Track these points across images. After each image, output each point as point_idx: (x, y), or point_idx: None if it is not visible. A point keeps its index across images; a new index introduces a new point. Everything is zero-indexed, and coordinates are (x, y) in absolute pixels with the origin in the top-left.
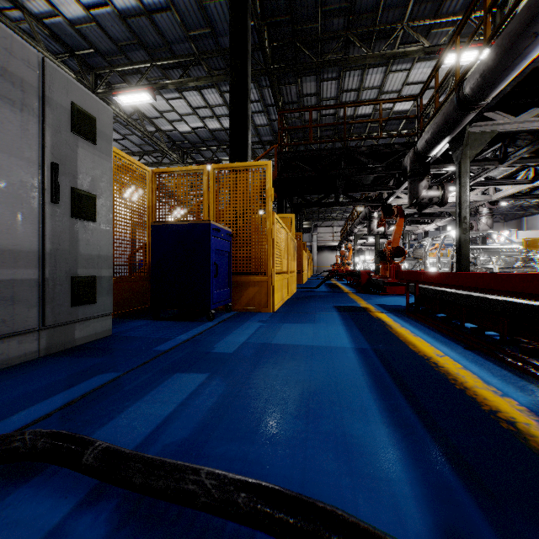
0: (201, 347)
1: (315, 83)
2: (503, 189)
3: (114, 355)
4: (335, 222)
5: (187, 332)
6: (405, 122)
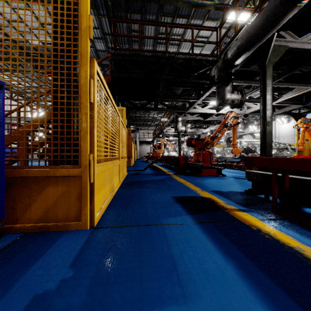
0: None
1: None
2: (253, 107)
3: None
4: (149, 127)
5: None
6: None
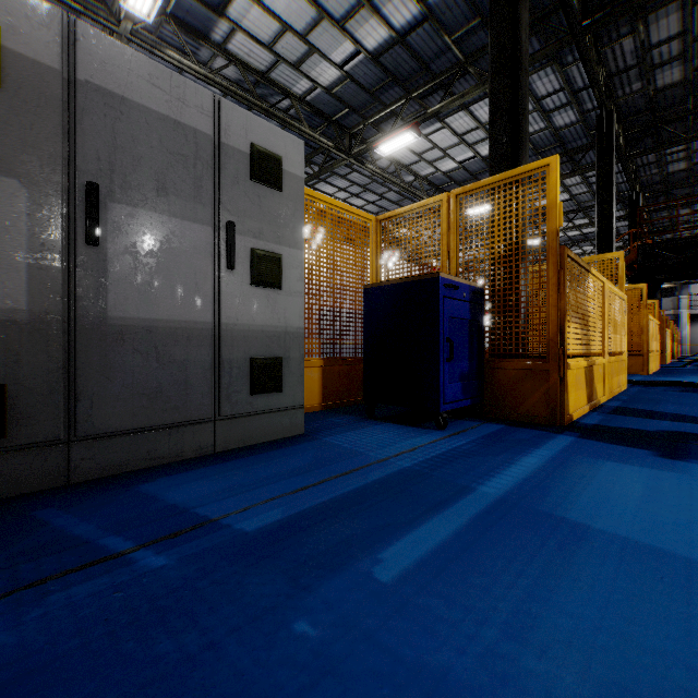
0: None
1: None
2: None
3: None
4: None
5: None
6: None
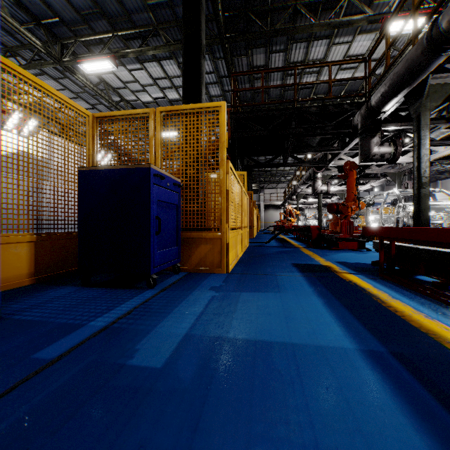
0: (115, 349)
1: (264, 55)
2: (438, 151)
3: None
4: (279, 185)
5: (111, 310)
6: (343, 94)
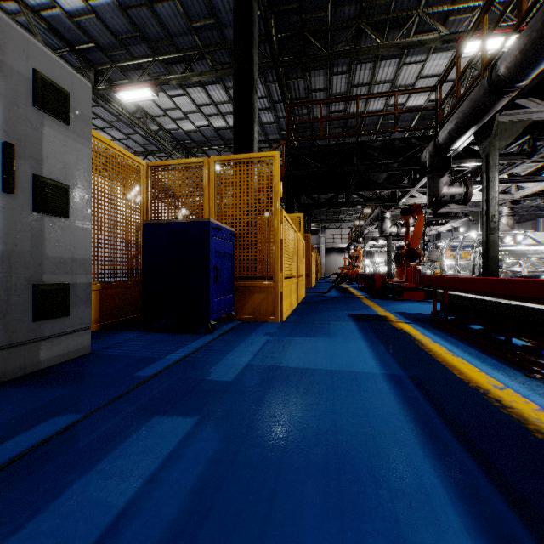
0: (194, 372)
1: (324, 78)
2: (525, 187)
3: (83, 385)
4: (343, 224)
5: (180, 349)
6: (418, 118)
